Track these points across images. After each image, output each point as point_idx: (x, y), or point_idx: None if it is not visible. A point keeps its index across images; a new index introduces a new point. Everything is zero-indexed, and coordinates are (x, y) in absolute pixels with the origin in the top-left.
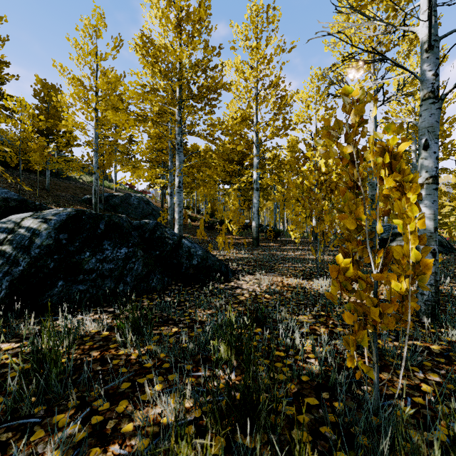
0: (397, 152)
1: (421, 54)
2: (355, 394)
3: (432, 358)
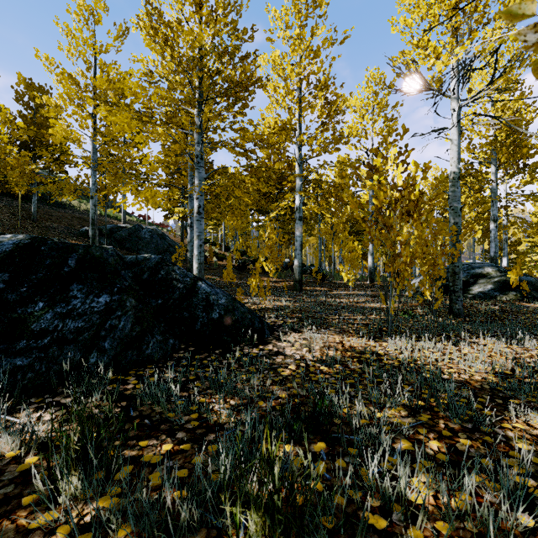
0: None
1: None
2: None
3: None
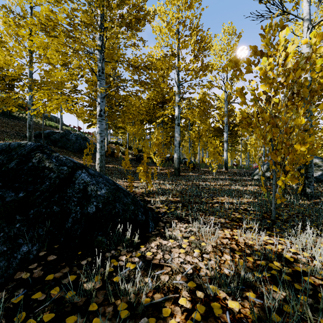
0: None
1: None
2: None
3: None
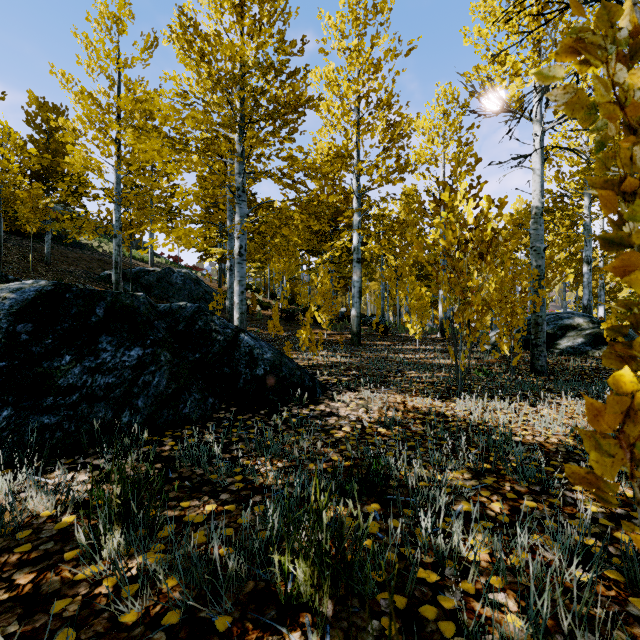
0: None
1: None
2: None
3: None
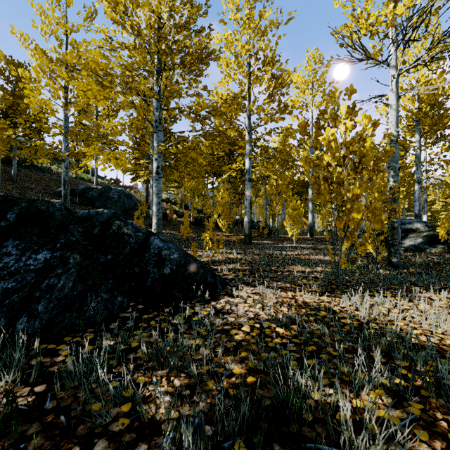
0: None
1: None
2: None
3: None
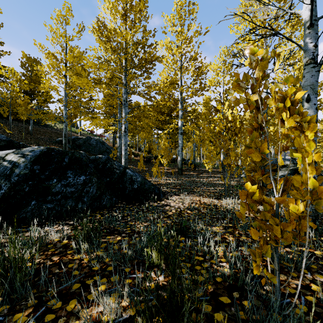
0: (295, 99)
1: (304, 30)
2: (260, 293)
3: (316, 262)
